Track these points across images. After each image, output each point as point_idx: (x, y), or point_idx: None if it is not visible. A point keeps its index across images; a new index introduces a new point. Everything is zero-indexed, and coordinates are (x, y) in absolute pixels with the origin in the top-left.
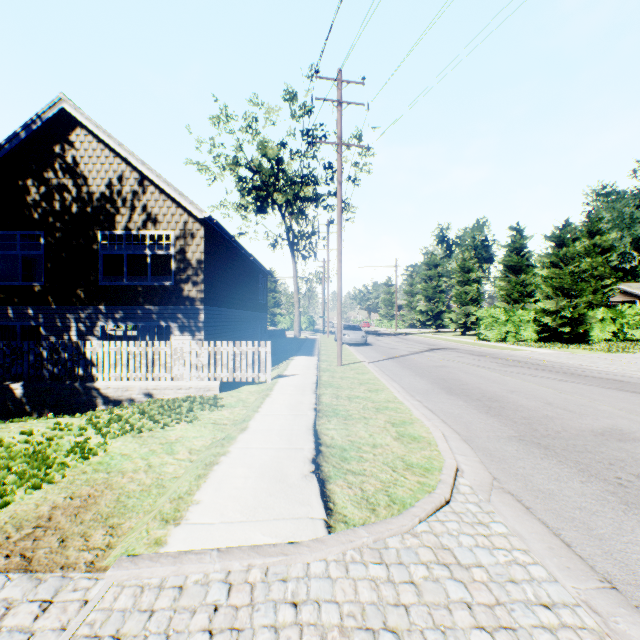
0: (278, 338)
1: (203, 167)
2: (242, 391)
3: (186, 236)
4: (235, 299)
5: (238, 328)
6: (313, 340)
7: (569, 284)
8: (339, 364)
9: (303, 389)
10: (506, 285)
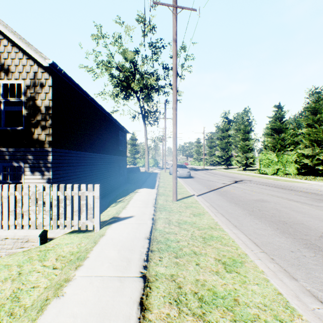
0: (135, 172)
1: (89, 68)
2: (49, 255)
3: (36, 85)
4: (95, 145)
5: (99, 167)
6: (156, 174)
7: (322, 138)
8: (174, 200)
9: (128, 258)
10: (272, 140)
